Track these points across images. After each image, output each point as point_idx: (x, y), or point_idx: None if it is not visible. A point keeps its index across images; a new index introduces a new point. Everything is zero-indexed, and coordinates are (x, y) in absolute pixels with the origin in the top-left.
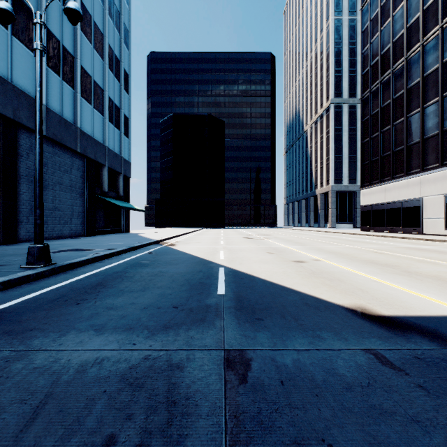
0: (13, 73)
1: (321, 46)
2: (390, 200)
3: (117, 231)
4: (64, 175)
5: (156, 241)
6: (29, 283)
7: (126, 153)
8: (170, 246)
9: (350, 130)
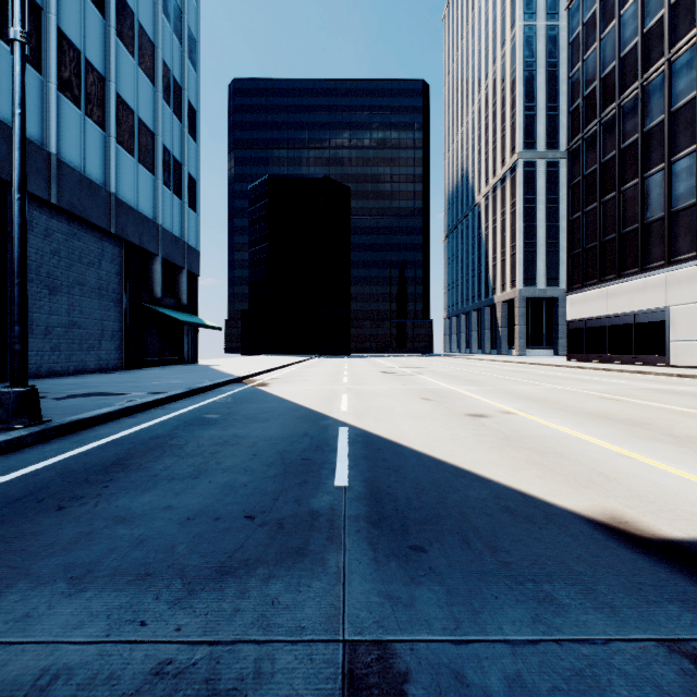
0: None
1: (503, 69)
2: (616, 311)
3: (178, 361)
4: (88, 271)
5: (238, 378)
6: None
7: (191, 236)
8: (260, 387)
9: (549, 202)
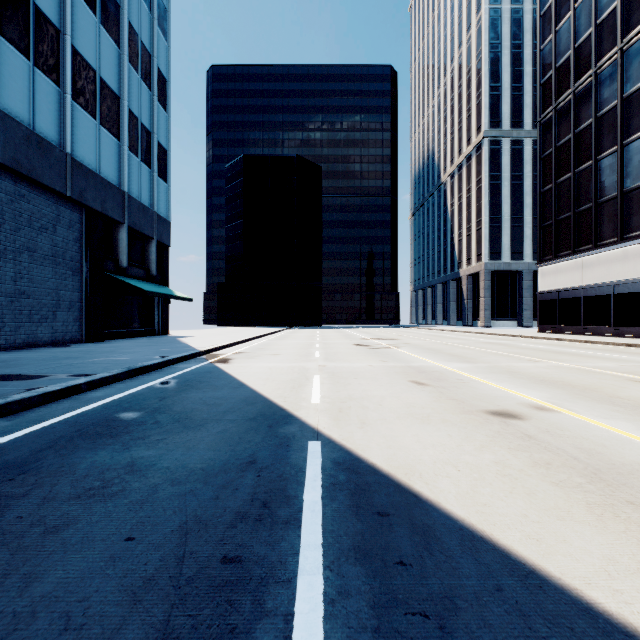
0: None
1: (468, 51)
2: (592, 282)
3: (147, 333)
4: (40, 236)
5: (198, 352)
6: None
7: (162, 206)
8: (218, 365)
9: (514, 179)
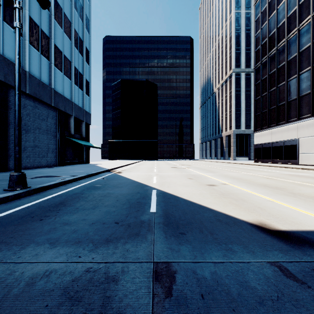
0: (4, 48)
1: (226, 31)
2: (275, 140)
3: (81, 162)
4: (42, 122)
5: (108, 169)
6: (8, 203)
7: (87, 107)
8: (118, 174)
9: (246, 91)
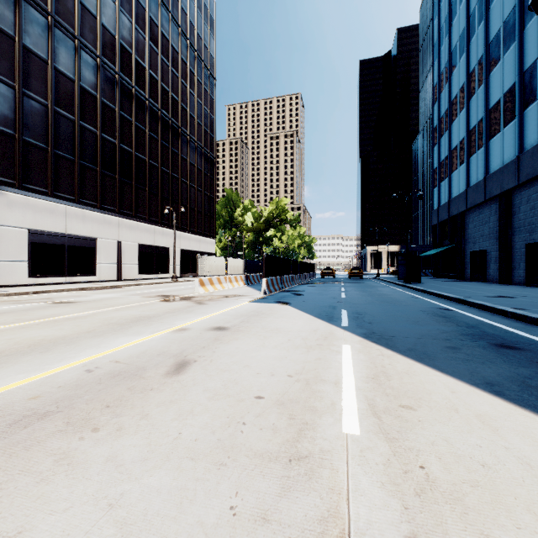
0: None
1: None
2: None
3: None
4: None
5: None
6: (515, 320)
7: None
8: None
9: None
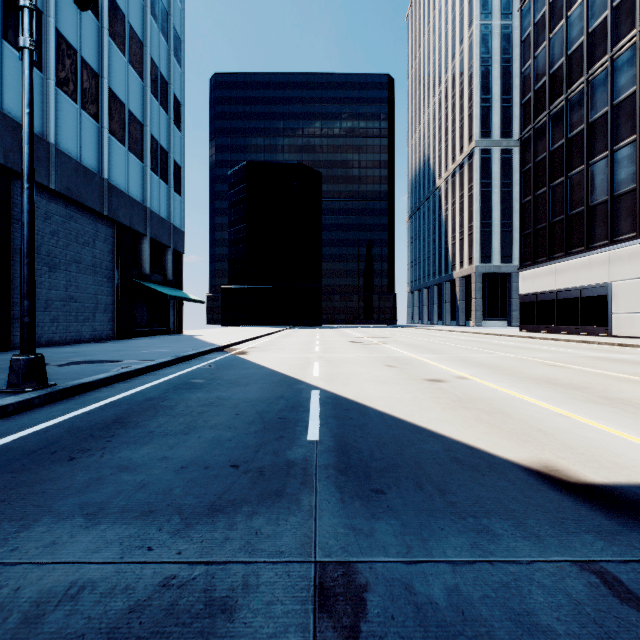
0: (4, 96)
1: (461, 64)
2: (564, 286)
3: (164, 332)
4: (84, 249)
5: (220, 347)
6: (5, 420)
7: (177, 217)
8: (240, 355)
9: (504, 186)
